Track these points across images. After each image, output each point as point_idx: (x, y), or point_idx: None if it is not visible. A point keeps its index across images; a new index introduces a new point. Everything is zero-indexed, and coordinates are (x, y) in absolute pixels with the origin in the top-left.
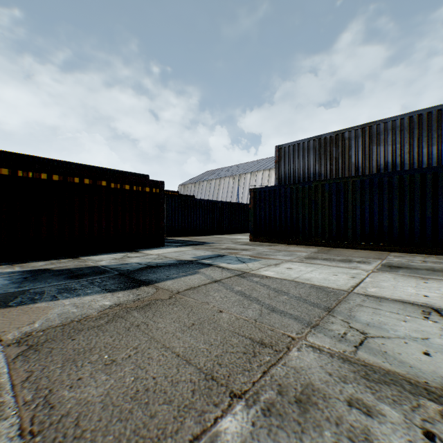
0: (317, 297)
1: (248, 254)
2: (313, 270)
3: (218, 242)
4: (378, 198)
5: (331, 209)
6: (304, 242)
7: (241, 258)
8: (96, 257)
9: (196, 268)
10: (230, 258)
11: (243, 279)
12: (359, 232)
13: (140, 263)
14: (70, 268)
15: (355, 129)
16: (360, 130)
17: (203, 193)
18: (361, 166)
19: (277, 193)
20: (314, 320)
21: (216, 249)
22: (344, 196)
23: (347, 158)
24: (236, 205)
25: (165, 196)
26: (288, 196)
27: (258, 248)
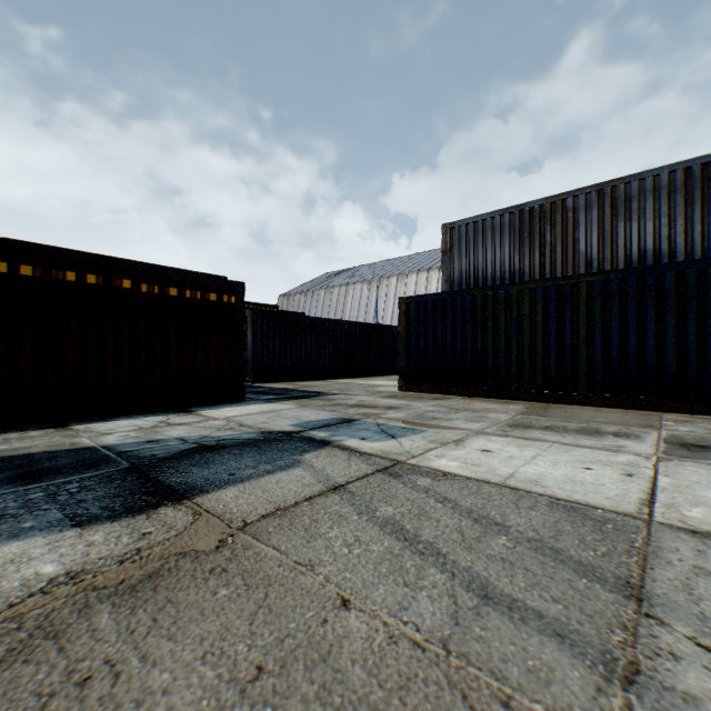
0: (581, 542)
1: (398, 417)
2: (537, 455)
3: (343, 393)
4: (637, 312)
5: (547, 333)
6: (498, 393)
7: (386, 426)
8: (104, 426)
9: (296, 451)
10: (366, 427)
11: (395, 481)
12: (600, 375)
13: (185, 439)
14: (34, 454)
15: (585, 191)
16: (594, 194)
17: (319, 309)
18: (597, 257)
19: (447, 305)
20: (616, 644)
21: (339, 407)
22: (571, 310)
23: (570, 244)
24: (374, 329)
25: (250, 312)
26: (468, 311)
27: (416, 405)
